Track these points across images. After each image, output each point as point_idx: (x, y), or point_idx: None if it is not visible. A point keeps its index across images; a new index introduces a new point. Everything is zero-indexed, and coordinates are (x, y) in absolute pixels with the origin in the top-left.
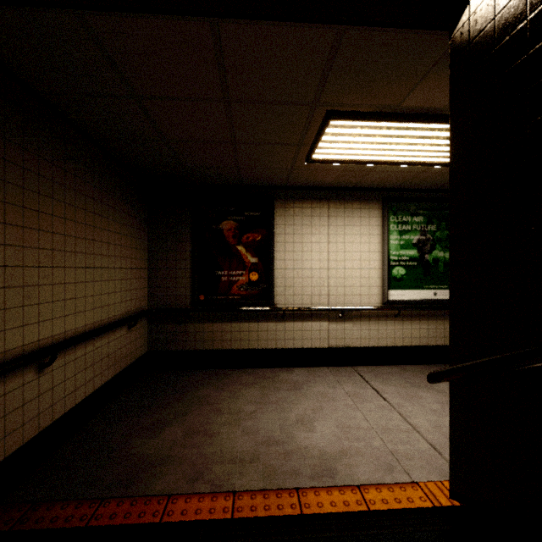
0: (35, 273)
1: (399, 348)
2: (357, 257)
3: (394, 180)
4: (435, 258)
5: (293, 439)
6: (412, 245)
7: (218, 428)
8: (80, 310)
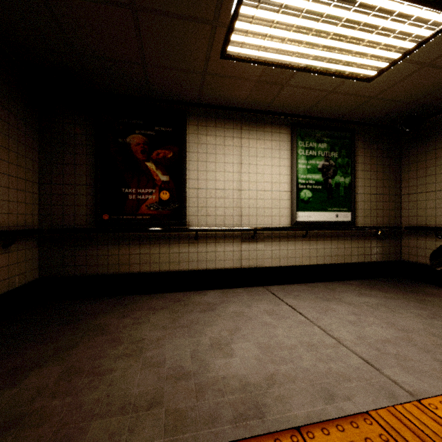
0: None
1: (306, 267)
2: (269, 179)
3: (304, 103)
4: (337, 183)
5: (207, 369)
6: (318, 169)
7: (112, 363)
8: None
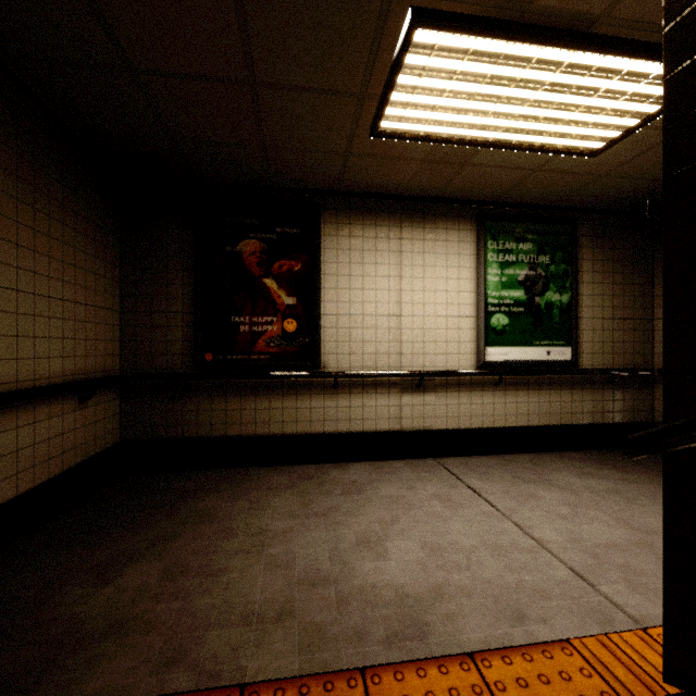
0: None
1: (500, 430)
2: (442, 298)
3: (495, 186)
4: (549, 303)
5: (352, 574)
6: (518, 283)
7: (225, 561)
8: None
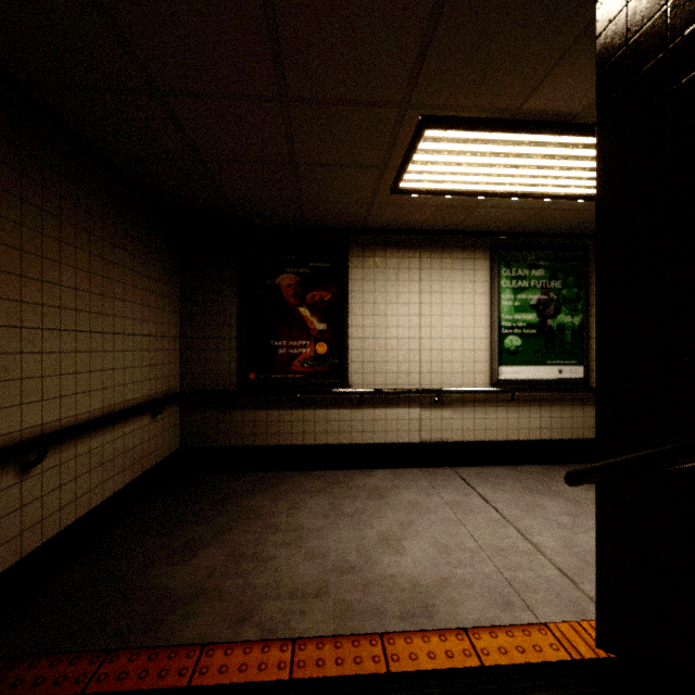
0: (16, 337)
1: (513, 443)
2: (458, 322)
3: (507, 221)
4: (561, 325)
5: (375, 565)
6: (531, 307)
7: (273, 551)
8: (82, 390)
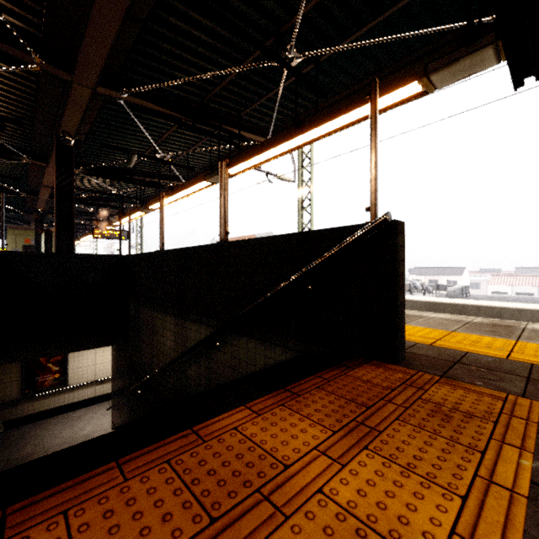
0: None
1: None
2: (110, 356)
3: None
4: None
5: (77, 434)
6: None
7: (48, 441)
8: None
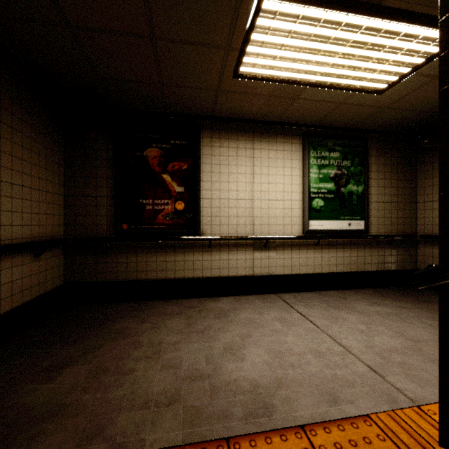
0: None
1: (318, 275)
2: (281, 188)
3: (315, 114)
4: (350, 191)
5: (221, 371)
6: (330, 178)
7: (134, 364)
8: None
